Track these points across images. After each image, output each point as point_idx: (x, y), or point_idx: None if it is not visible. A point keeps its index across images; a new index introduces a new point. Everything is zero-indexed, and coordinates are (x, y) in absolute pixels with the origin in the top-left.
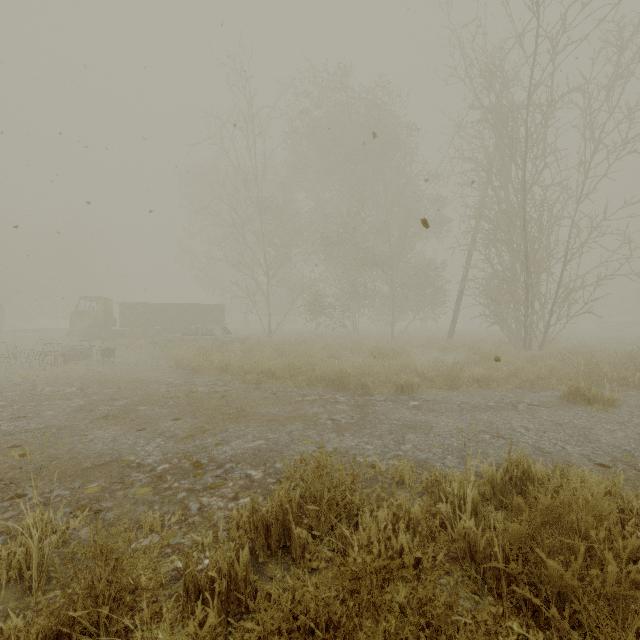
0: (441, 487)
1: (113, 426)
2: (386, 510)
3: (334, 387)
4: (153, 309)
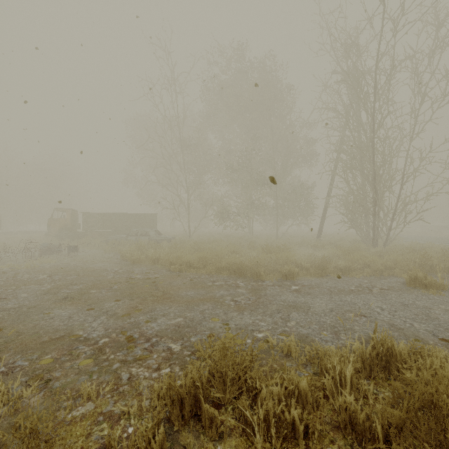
0: (322, 362)
1: (70, 306)
2: (279, 384)
3: (235, 275)
4: (106, 217)
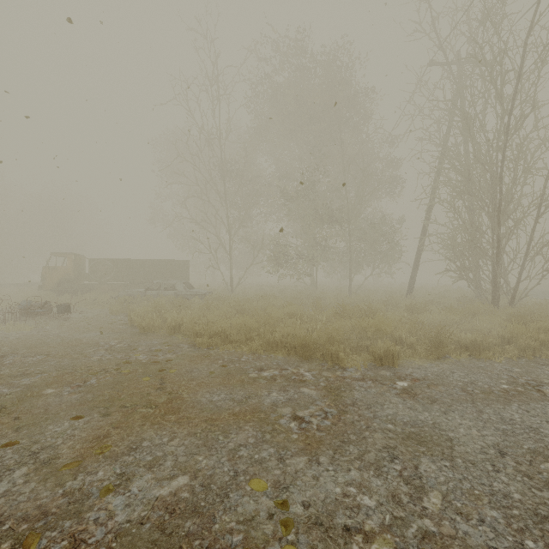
0: None
1: None
2: None
3: (297, 355)
4: (121, 264)
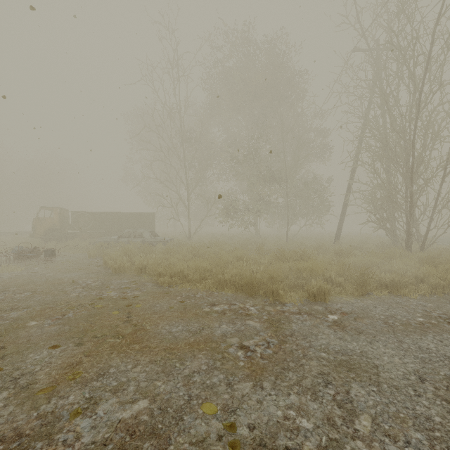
0: None
1: None
2: None
3: (243, 292)
4: (98, 216)
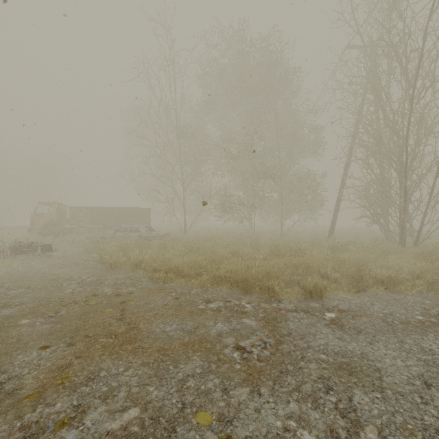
0: None
1: None
2: None
3: (238, 288)
4: (95, 211)
